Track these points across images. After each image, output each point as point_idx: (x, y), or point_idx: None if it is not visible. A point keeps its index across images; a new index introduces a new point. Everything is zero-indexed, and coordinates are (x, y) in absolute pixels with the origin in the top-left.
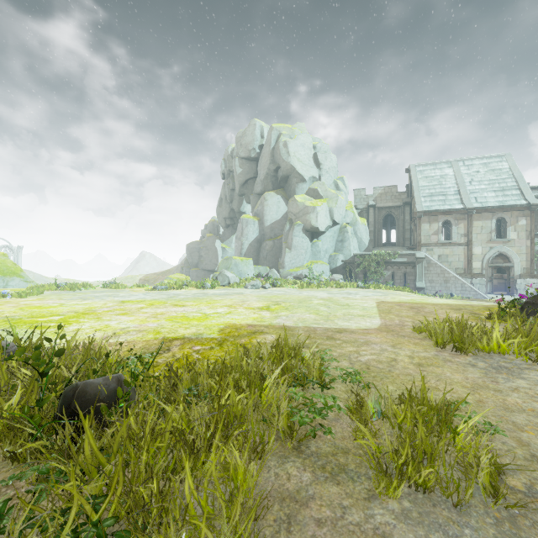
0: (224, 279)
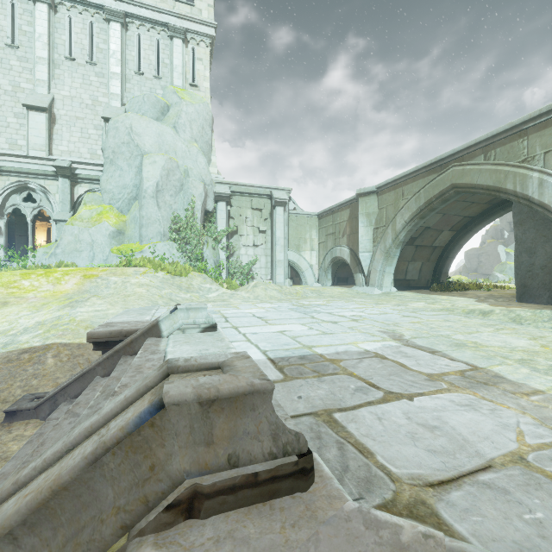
0: (494, 278)
